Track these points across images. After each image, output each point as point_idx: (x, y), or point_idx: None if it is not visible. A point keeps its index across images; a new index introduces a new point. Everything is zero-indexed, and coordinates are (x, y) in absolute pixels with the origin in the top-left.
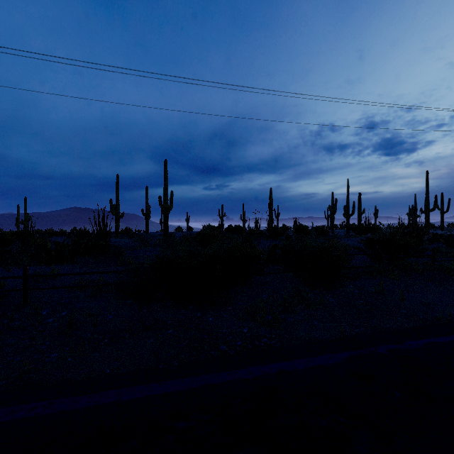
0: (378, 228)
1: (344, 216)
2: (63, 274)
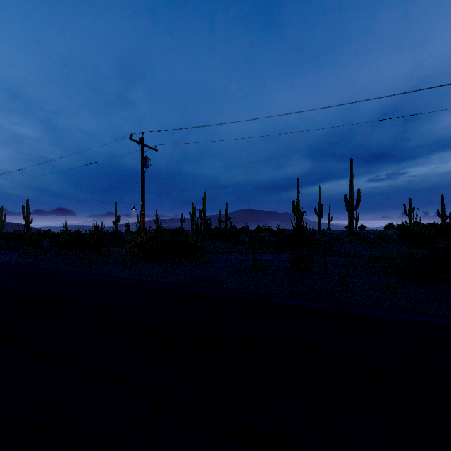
0: None
1: None
2: (349, 256)
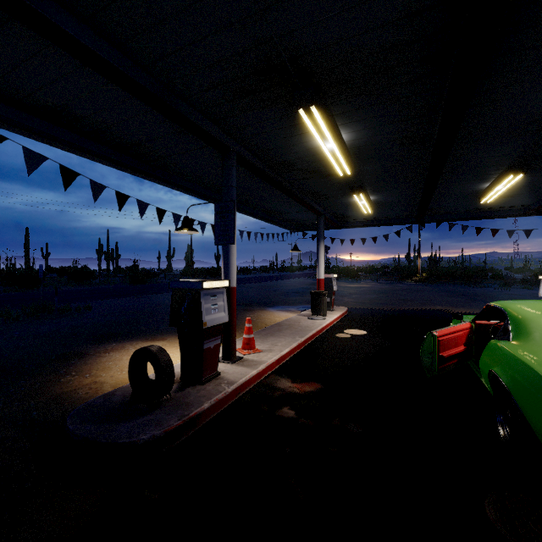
0: (137, 269)
1: (105, 259)
2: None
